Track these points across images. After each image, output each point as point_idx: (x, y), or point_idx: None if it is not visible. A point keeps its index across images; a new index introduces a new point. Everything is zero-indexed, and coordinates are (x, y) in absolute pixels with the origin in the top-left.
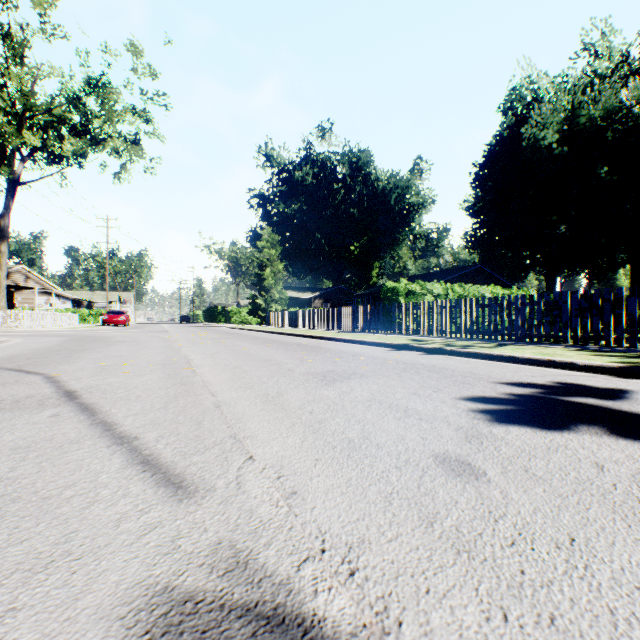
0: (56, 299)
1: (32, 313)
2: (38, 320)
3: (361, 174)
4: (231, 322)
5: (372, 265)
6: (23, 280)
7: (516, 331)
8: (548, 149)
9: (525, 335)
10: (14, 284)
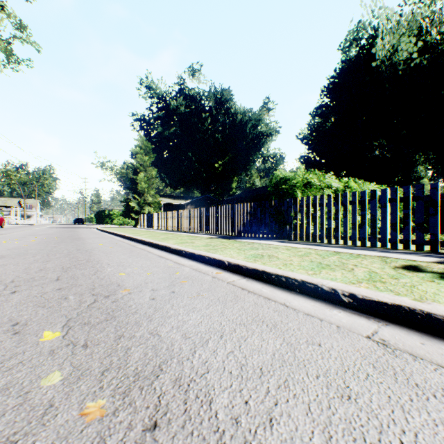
0: None
1: None
2: None
3: (224, 108)
4: (113, 223)
5: (232, 179)
6: None
7: None
8: None
9: None
10: None
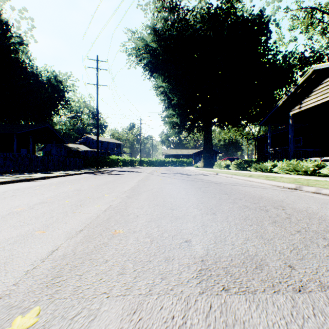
0: None
1: None
2: None
3: None
4: None
5: None
6: None
7: None
8: None
9: None
10: None
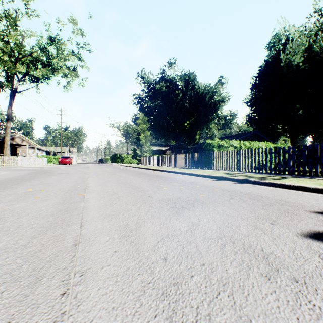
0: (38, 151)
1: (22, 158)
2: (25, 161)
3: (190, 85)
4: (123, 162)
5: (196, 133)
6: (21, 141)
7: (288, 168)
8: (295, 67)
9: (295, 170)
10: (16, 143)
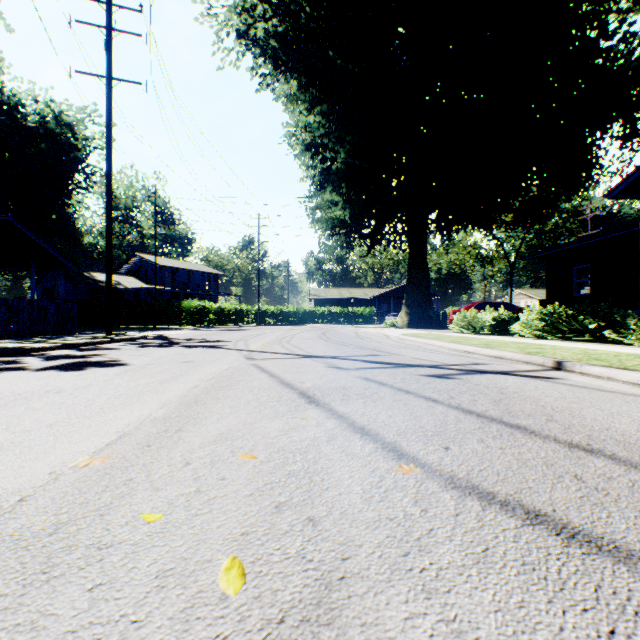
0: None
1: None
2: None
3: None
4: None
5: None
6: None
7: None
8: None
9: None
10: None
